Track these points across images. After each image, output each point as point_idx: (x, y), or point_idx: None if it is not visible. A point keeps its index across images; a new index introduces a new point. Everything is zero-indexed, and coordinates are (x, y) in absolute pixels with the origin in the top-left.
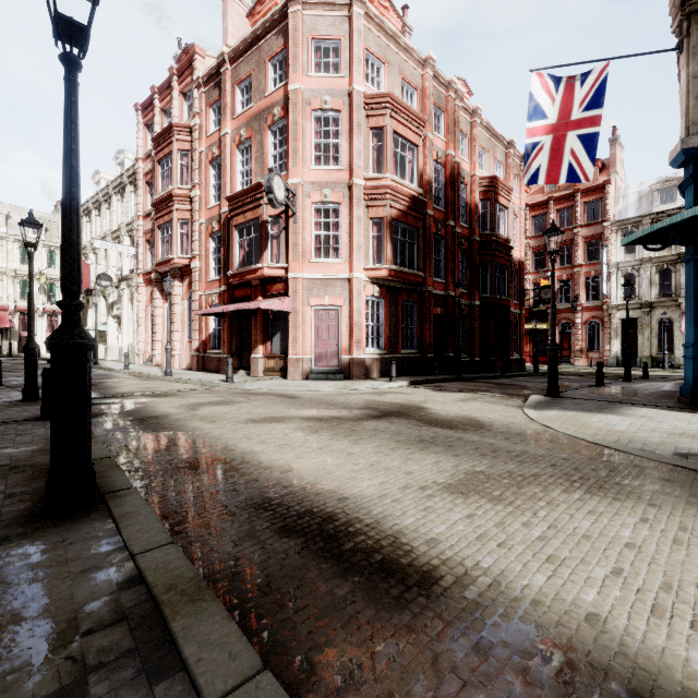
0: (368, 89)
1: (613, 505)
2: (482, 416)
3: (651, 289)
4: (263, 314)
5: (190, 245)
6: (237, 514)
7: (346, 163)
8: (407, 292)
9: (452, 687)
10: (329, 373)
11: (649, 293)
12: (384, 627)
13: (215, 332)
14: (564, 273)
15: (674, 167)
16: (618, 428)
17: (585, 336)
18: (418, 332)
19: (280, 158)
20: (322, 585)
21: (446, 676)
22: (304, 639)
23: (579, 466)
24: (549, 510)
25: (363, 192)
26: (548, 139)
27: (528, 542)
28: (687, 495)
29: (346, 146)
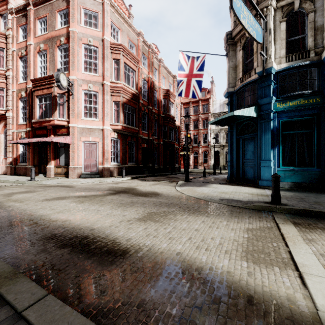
0: (112, 40)
1: (195, 218)
2: (159, 190)
3: (223, 140)
4: (54, 144)
5: (5, 103)
6: (36, 243)
7: (100, 73)
8: (131, 137)
9: (127, 284)
10: (92, 174)
11: (223, 142)
12: (104, 272)
13: (23, 153)
14: (195, 132)
15: (225, 97)
16: (205, 192)
17: (202, 157)
18: (136, 155)
19: (64, 64)
20: (79, 263)
21: (125, 281)
22: (69, 283)
23: (189, 206)
24: (174, 222)
25: (109, 88)
26: (185, 79)
27: (164, 234)
28: (218, 212)
29: (100, 65)
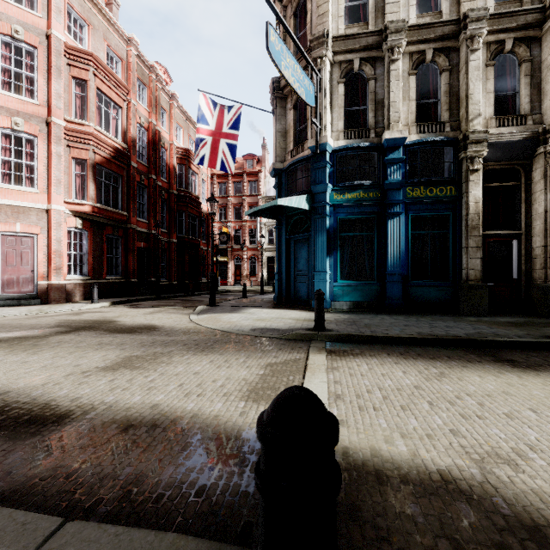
0: (69, 40)
1: (202, 358)
2: (159, 322)
3: None
4: None
5: None
6: None
7: (43, 99)
8: (112, 227)
9: (55, 455)
10: (22, 299)
11: None
12: (17, 448)
13: None
14: (237, 224)
15: (271, 176)
16: (234, 320)
17: (249, 267)
18: (123, 261)
19: None
20: None
21: (54, 453)
22: None
23: (200, 342)
24: (165, 367)
25: (64, 132)
26: (210, 139)
27: (142, 384)
28: (240, 347)
29: (43, 83)
